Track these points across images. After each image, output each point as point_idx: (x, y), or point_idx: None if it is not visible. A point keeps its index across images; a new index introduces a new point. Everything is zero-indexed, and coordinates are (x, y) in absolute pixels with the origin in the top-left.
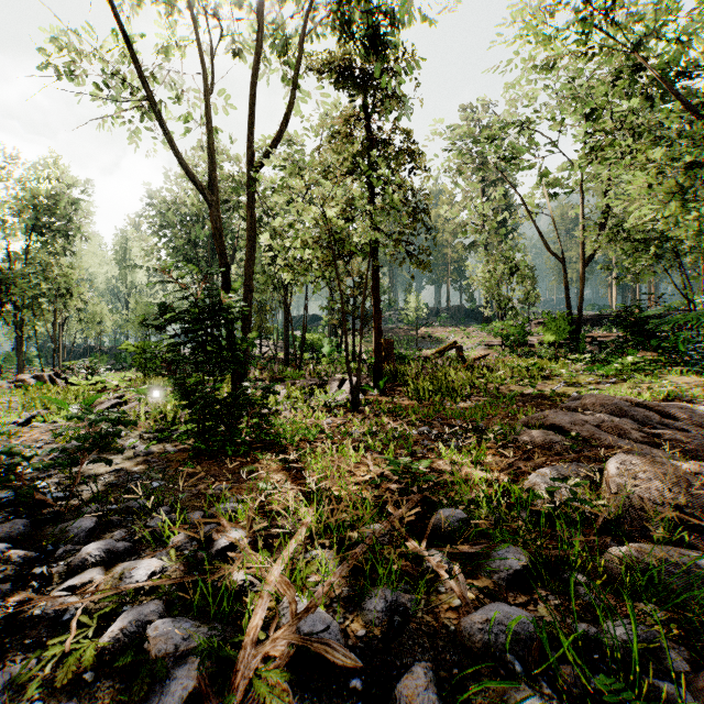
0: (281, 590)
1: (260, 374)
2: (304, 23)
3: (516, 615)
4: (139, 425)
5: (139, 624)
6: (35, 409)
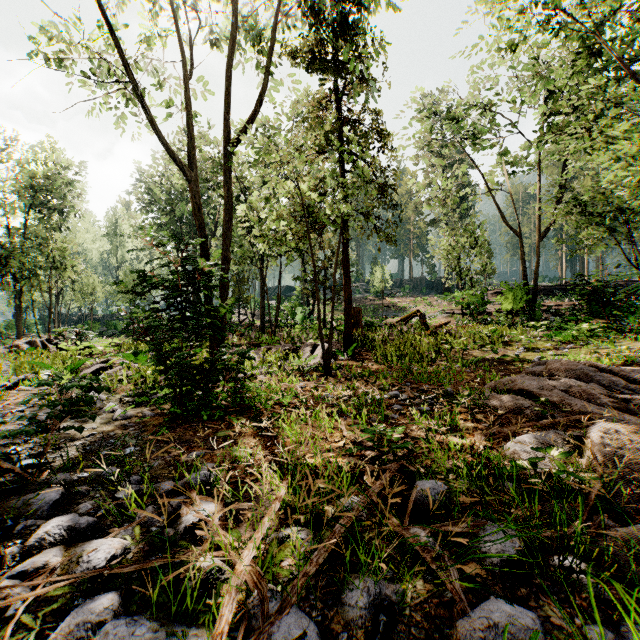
0: (251, 583)
1: (238, 340)
2: (278, 9)
3: (521, 618)
4: (120, 388)
5: (88, 625)
6: (24, 373)
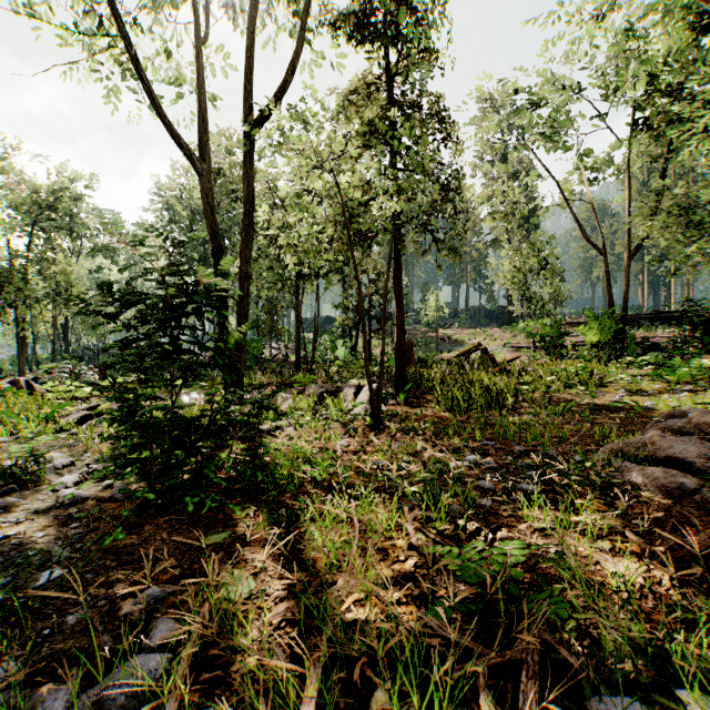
0: None
1: (268, 378)
2: None
3: None
4: (95, 448)
5: None
6: None
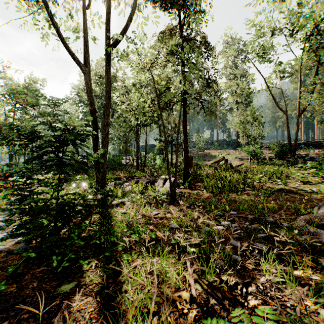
0: None
1: (123, 174)
2: None
3: None
4: None
5: None
6: None
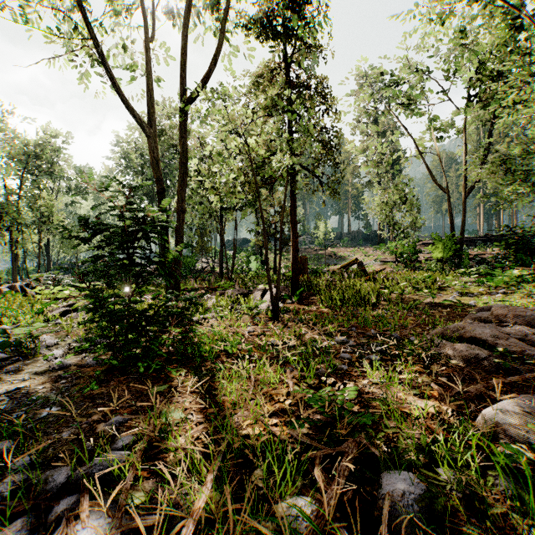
0: None
1: (199, 284)
2: None
3: None
4: (73, 332)
5: None
6: None
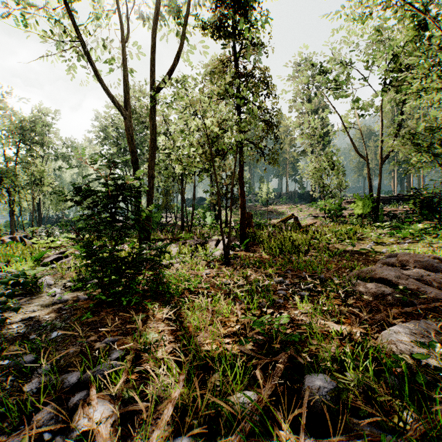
0: None
1: (164, 235)
2: None
3: None
4: (67, 275)
5: None
6: None
